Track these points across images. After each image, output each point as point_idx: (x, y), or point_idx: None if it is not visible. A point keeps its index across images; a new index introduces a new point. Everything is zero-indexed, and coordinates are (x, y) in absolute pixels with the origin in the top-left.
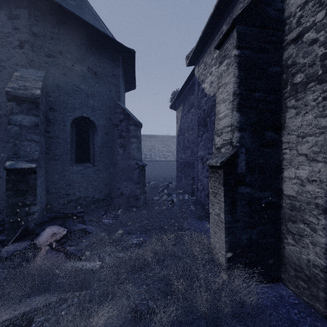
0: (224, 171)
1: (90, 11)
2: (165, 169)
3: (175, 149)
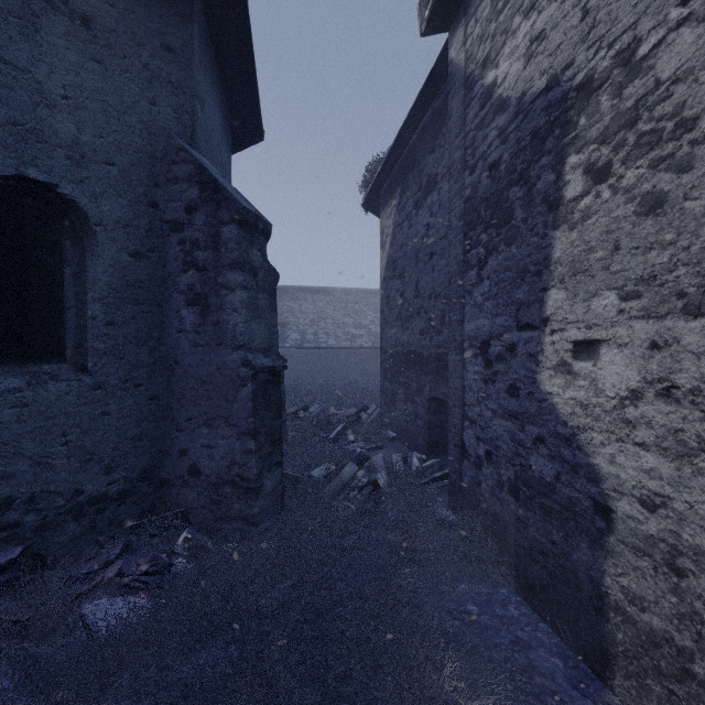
0: None
1: None
2: (351, 368)
3: (373, 321)
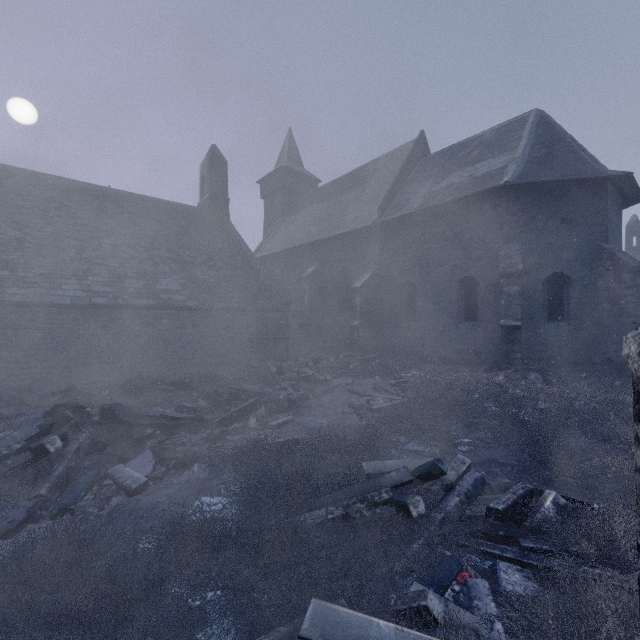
0: None
1: (562, 144)
2: None
3: None
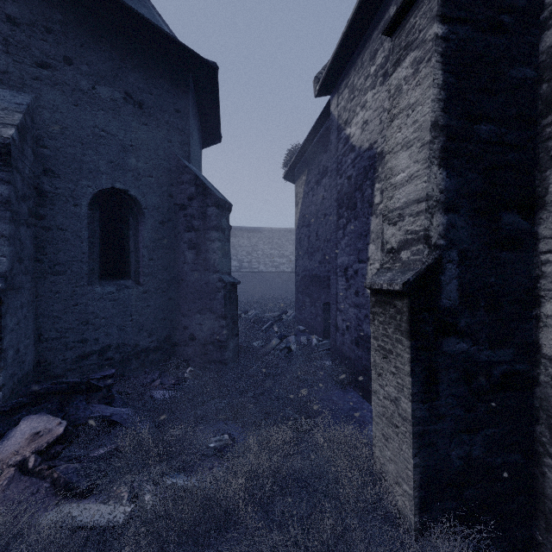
0: (411, 303)
1: None
2: (276, 287)
3: (292, 253)
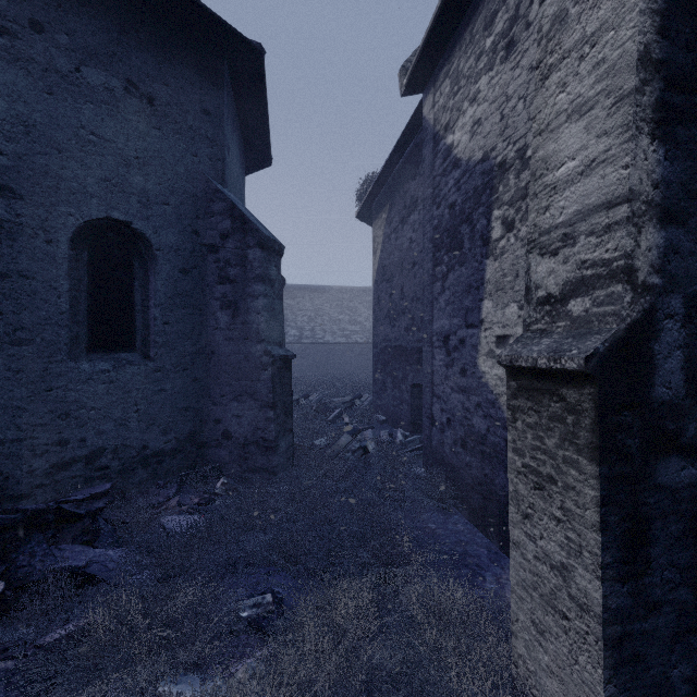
0: (601, 395)
1: None
2: (346, 363)
3: (368, 318)
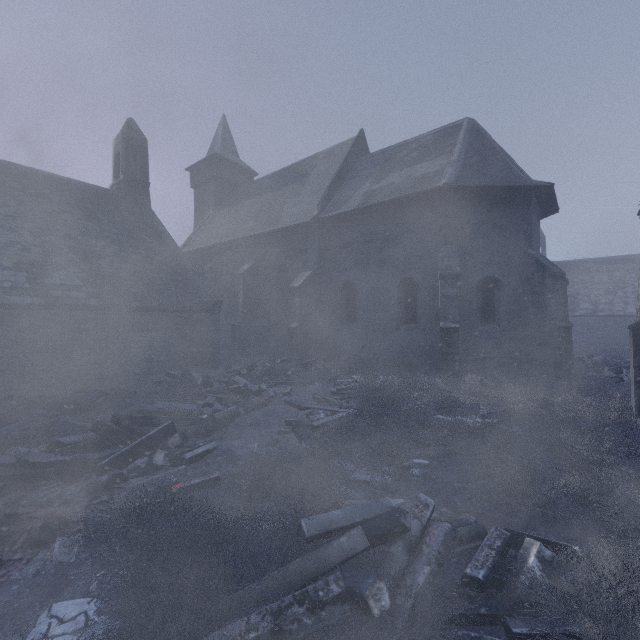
0: (633, 333)
1: (492, 152)
2: None
3: None
